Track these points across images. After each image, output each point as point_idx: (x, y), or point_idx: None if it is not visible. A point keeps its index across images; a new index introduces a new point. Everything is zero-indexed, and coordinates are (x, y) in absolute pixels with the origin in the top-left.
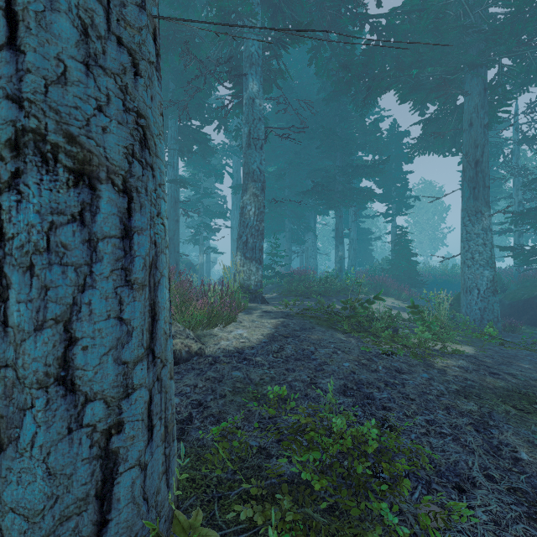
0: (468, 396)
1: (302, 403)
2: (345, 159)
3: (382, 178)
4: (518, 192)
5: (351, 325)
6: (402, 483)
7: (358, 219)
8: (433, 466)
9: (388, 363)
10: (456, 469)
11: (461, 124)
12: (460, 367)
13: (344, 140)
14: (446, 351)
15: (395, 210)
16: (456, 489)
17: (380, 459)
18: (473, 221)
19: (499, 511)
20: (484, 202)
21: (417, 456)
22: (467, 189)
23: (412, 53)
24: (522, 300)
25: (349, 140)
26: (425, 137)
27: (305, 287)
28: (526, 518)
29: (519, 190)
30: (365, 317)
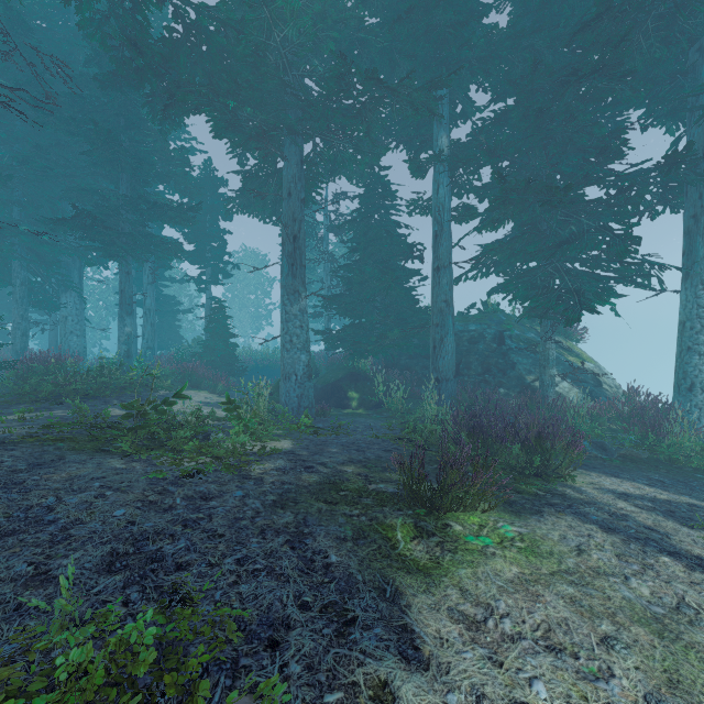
0: (285, 505)
1: (3, 631)
2: (136, 188)
3: (193, 230)
4: (328, 278)
5: (139, 439)
6: (195, 696)
7: (161, 282)
8: (243, 630)
9: (191, 490)
10: (269, 617)
11: (282, 191)
12: (278, 470)
13: (135, 158)
14: (265, 453)
15: (211, 276)
16: (269, 649)
17: (161, 673)
18: (292, 300)
19: (313, 648)
20: (301, 282)
21: (222, 625)
22: (287, 264)
23: (229, 78)
24: (331, 384)
25: (143, 161)
26: (245, 192)
27: (57, 385)
28: (336, 637)
29: (329, 276)
30: (162, 425)
